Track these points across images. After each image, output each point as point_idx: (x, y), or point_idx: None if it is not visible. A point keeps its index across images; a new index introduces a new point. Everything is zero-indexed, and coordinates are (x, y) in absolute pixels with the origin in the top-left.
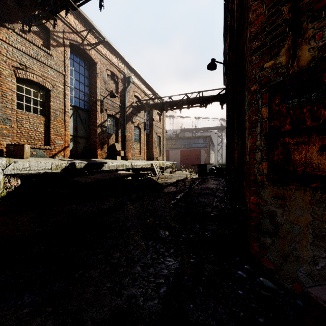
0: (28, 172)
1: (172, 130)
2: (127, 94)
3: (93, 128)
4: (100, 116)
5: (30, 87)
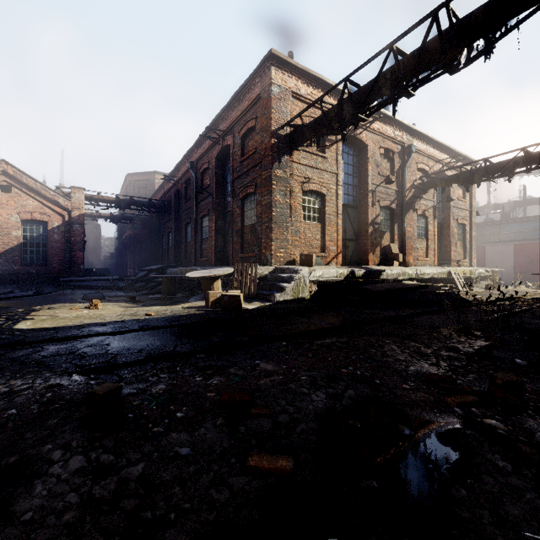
0: (322, 279)
1: (492, 206)
2: (406, 171)
3: (363, 227)
4: (371, 211)
5: (310, 197)
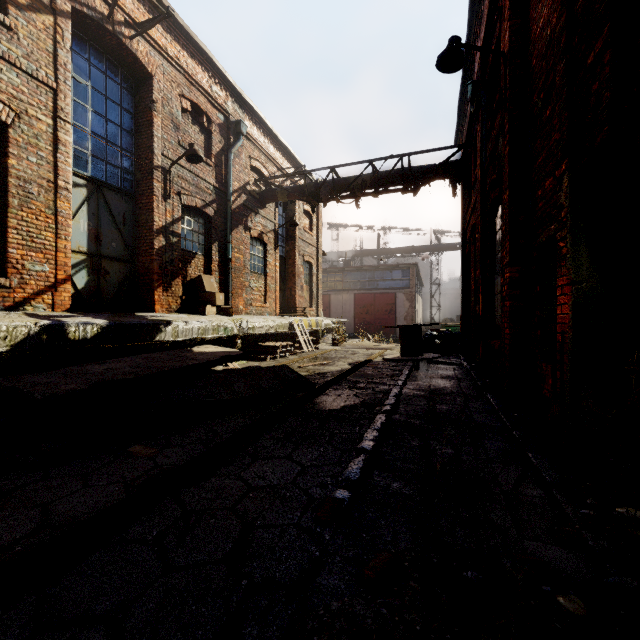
0: None
1: (336, 253)
2: (233, 161)
3: (144, 236)
4: (163, 207)
5: None
